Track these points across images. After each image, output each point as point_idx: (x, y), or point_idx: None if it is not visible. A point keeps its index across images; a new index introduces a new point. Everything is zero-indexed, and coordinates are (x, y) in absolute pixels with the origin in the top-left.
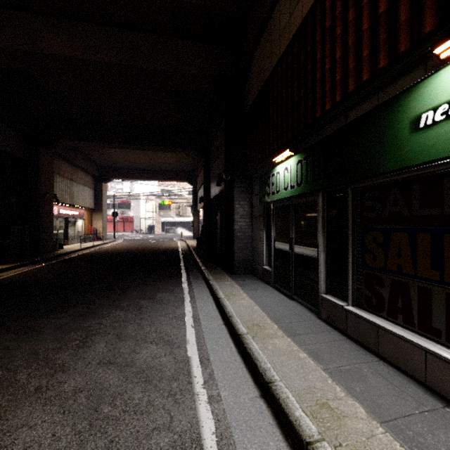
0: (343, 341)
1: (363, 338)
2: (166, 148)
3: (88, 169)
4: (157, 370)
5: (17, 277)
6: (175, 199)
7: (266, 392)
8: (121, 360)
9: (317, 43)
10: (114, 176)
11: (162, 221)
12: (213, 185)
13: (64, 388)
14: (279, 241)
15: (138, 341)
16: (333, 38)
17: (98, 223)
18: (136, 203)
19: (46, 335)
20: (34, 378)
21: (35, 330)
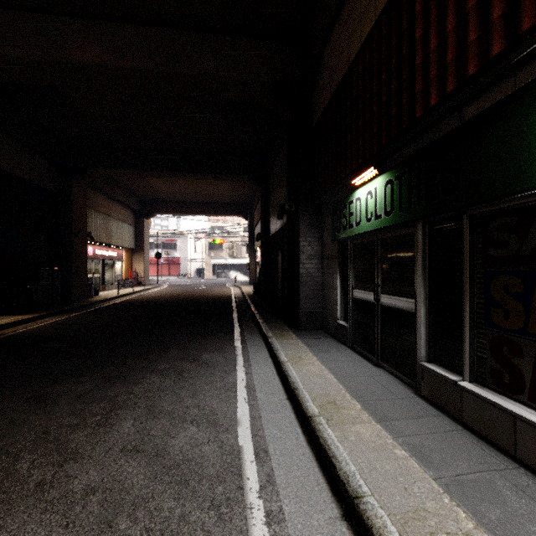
0: (458, 432)
1: (490, 430)
2: (217, 175)
3: (127, 202)
4: (196, 465)
5: (43, 329)
6: (228, 237)
7: (351, 512)
8: (150, 446)
9: (417, 15)
10: (157, 211)
11: (212, 264)
12: (273, 219)
13: (72, 486)
14: (359, 289)
15: (174, 419)
16: (442, 3)
17: (139, 266)
18: (183, 242)
19: (63, 406)
20: (37, 468)
21: (51, 399)
